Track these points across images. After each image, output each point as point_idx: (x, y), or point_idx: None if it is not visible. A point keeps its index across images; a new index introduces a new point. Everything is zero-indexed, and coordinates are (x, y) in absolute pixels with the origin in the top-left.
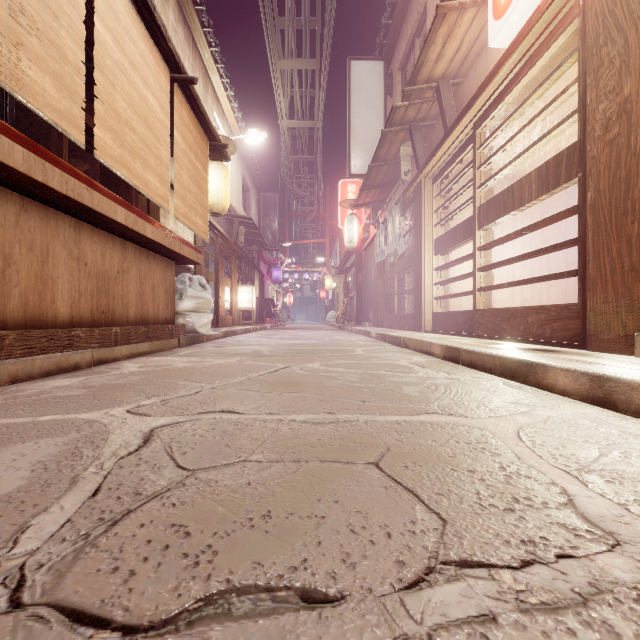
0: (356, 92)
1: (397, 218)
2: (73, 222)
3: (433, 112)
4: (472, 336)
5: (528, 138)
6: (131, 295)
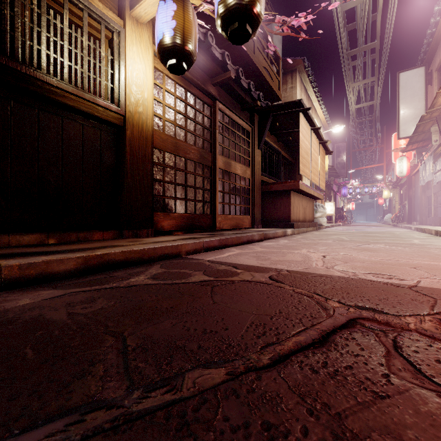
0: (403, 90)
1: (431, 163)
2: (301, 196)
3: None
4: None
5: None
6: (307, 213)
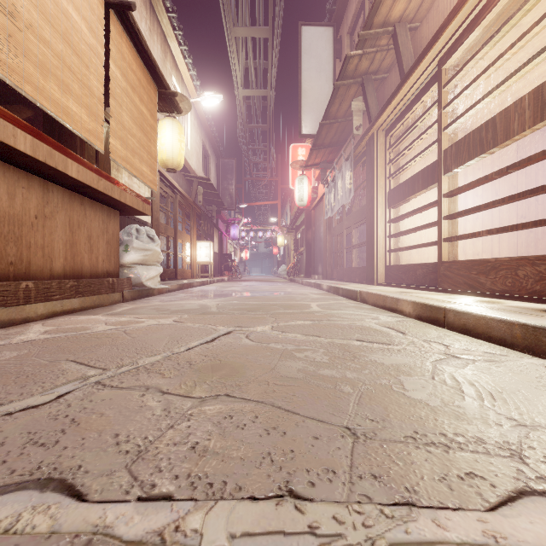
0: (307, 56)
1: (347, 174)
2: None
3: (386, 64)
4: (437, 290)
5: (490, 83)
6: (57, 244)
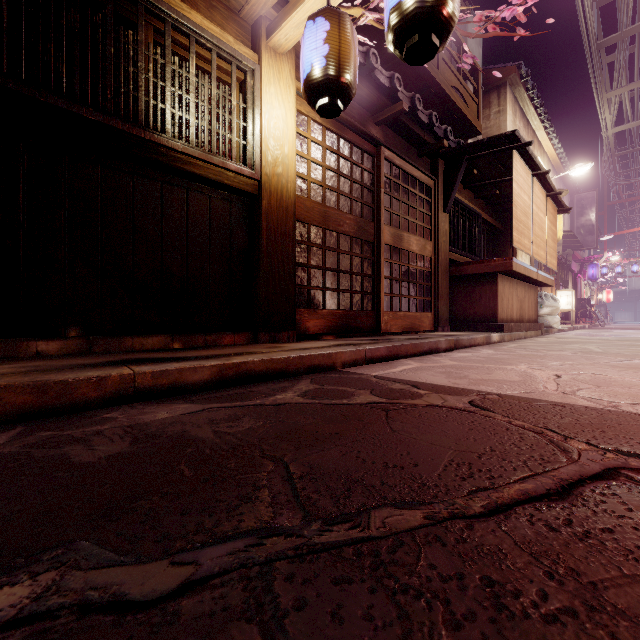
0: None
1: None
2: (516, 281)
3: None
4: None
5: None
6: (526, 308)
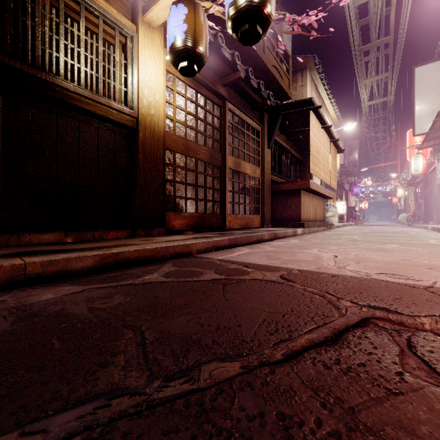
0: (419, 85)
1: None
2: (312, 195)
3: None
4: None
5: None
6: (318, 212)
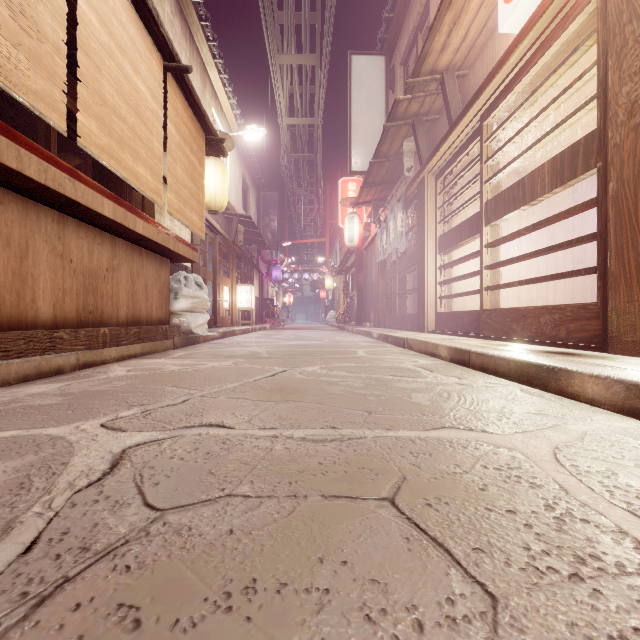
0: (357, 87)
1: (399, 216)
2: (56, 216)
3: (437, 106)
4: (479, 337)
5: (536, 131)
6: (122, 294)
